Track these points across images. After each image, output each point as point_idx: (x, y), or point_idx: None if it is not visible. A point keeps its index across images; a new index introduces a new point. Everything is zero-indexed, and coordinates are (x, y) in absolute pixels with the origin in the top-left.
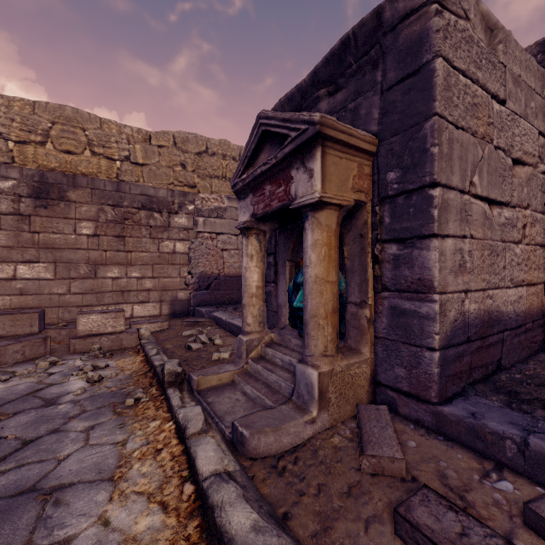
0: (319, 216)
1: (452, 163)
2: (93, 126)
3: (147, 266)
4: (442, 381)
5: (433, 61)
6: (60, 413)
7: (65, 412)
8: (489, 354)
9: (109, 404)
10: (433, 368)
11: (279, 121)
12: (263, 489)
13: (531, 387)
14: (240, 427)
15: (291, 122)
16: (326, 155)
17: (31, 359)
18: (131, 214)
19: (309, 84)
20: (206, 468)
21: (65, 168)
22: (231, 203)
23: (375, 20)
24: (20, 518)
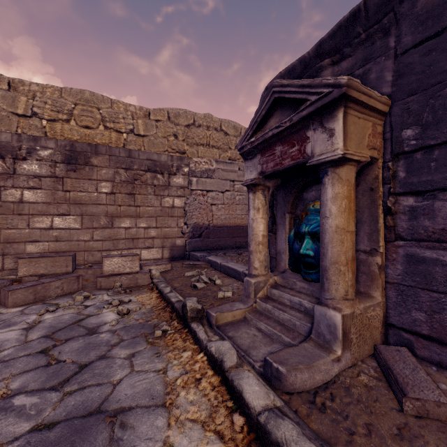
0: (340, 172)
1: None
2: (105, 106)
3: (152, 218)
4: None
5: None
6: (103, 341)
7: (106, 340)
8: None
9: (141, 335)
10: None
11: (296, 87)
12: (310, 425)
13: None
14: (274, 363)
15: (311, 87)
16: (347, 115)
17: (68, 294)
18: (139, 175)
19: (312, 56)
20: (256, 403)
21: (84, 140)
22: (218, 165)
23: None
24: (95, 438)
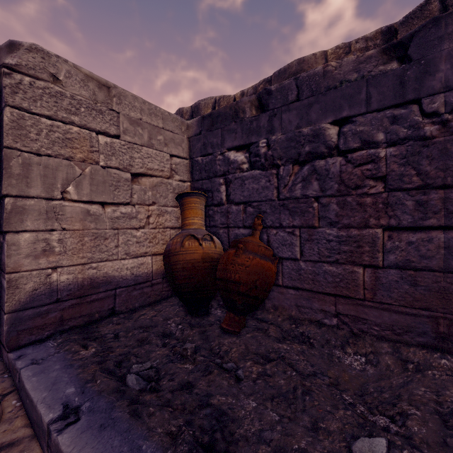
0: None
1: (32, 180)
2: None
3: None
4: (14, 334)
5: (5, 108)
6: None
7: None
8: (94, 306)
9: None
10: (5, 326)
11: None
12: None
13: (113, 325)
14: None
15: None
16: None
17: None
18: None
19: None
20: None
21: None
22: None
23: None
24: None
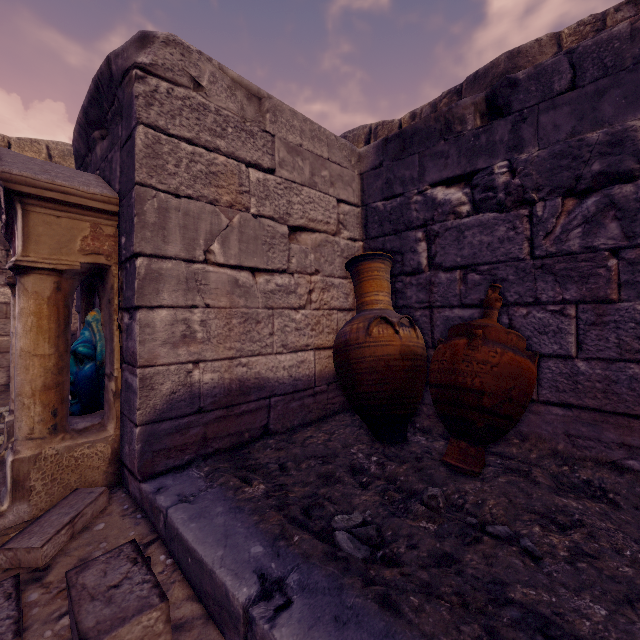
0: (25, 282)
1: (169, 233)
2: None
3: None
4: (148, 456)
5: (137, 127)
6: None
7: None
8: (244, 422)
9: None
10: (137, 444)
11: None
12: None
13: (271, 451)
14: None
15: None
16: (30, 213)
17: None
18: None
19: (85, 123)
20: None
21: None
22: None
23: (109, 70)
24: None
